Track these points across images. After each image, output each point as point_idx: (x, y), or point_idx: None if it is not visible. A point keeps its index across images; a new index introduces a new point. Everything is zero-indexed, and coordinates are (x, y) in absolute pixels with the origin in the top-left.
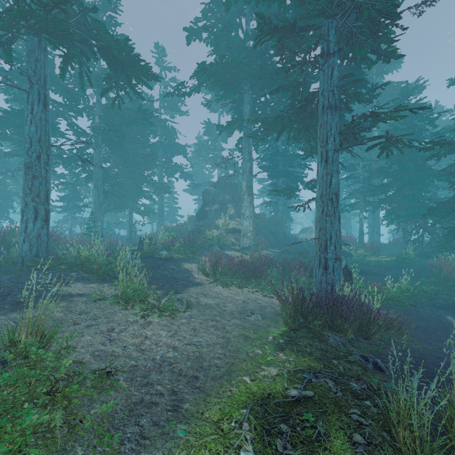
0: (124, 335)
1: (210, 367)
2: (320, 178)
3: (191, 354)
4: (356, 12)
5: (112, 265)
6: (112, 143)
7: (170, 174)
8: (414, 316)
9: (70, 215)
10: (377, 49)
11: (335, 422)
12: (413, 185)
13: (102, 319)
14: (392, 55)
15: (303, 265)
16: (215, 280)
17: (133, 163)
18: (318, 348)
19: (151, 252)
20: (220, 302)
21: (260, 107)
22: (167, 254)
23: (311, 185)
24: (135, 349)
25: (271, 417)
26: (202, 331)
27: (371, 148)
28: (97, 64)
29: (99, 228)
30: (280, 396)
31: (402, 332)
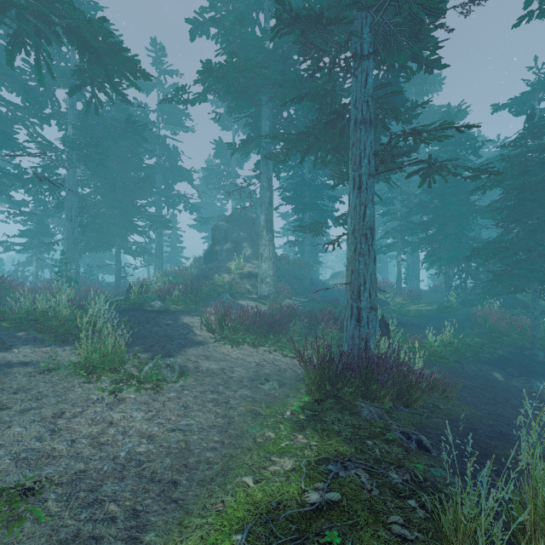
0: (76, 423)
1: (198, 465)
2: (352, 209)
3: (174, 445)
4: (395, 5)
5: (80, 321)
6: (92, 162)
7: (171, 205)
8: (459, 374)
9: (35, 256)
10: (419, 56)
11: (369, 541)
12: (455, 223)
13: (49, 399)
14: (435, 65)
15: (333, 316)
16: (222, 337)
17: (121, 188)
18: (349, 424)
19: (140, 302)
20: (227, 366)
21: (282, 124)
22: (161, 305)
23: (342, 220)
24: (89, 443)
25: (279, 544)
26: (196, 409)
27: (411, 176)
28: (71, 57)
29: (74, 272)
30: (294, 504)
31: (447, 395)
